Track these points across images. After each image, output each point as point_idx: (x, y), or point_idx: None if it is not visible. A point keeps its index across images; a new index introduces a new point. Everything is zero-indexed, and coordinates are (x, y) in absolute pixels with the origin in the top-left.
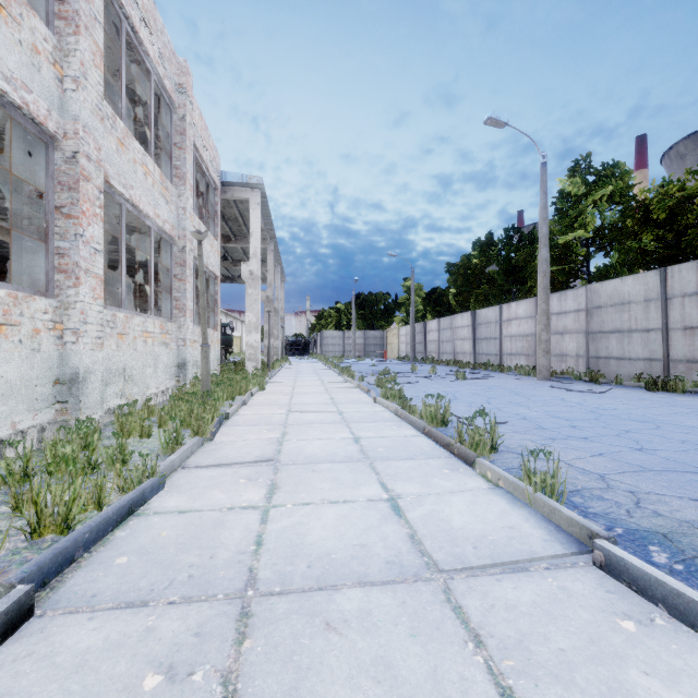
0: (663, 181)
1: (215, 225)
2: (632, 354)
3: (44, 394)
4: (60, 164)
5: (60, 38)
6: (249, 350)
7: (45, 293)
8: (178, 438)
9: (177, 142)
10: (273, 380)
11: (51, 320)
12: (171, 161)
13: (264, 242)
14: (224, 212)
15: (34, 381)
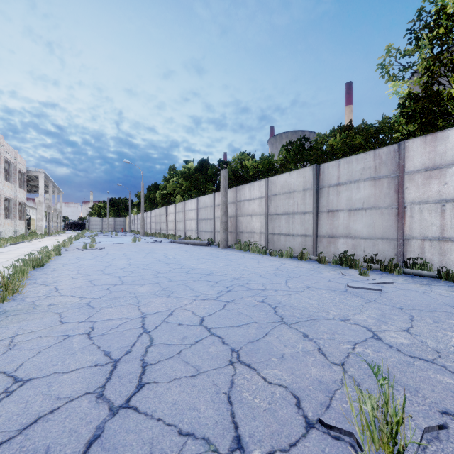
0: (173, 183)
1: (24, 185)
2: (158, 228)
3: None
4: None
5: None
6: (39, 227)
7: None
8: (24, 240)
9: (14, 172)
10: (48, 237)
11: None
12: (12, 178)
13: (47, 183)
14: (27, 174)
15: None
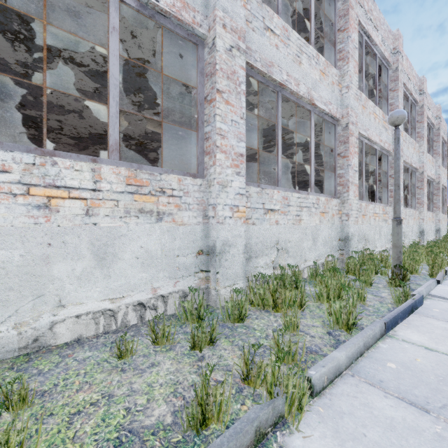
0: None
1: (444, 161)
2: None
3: (417, 235)
4: (418, 175)
5: (418, 143)
6: None
7: (415, 210)
8: None
9: (434, 140)
10: None
11: (417, 216)
12: (432, 149)
13: None
14: None
15: (416, 231)
